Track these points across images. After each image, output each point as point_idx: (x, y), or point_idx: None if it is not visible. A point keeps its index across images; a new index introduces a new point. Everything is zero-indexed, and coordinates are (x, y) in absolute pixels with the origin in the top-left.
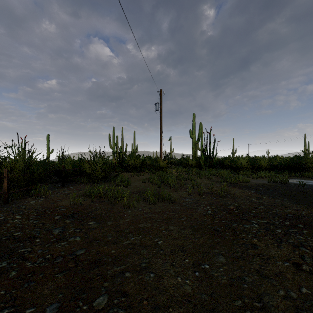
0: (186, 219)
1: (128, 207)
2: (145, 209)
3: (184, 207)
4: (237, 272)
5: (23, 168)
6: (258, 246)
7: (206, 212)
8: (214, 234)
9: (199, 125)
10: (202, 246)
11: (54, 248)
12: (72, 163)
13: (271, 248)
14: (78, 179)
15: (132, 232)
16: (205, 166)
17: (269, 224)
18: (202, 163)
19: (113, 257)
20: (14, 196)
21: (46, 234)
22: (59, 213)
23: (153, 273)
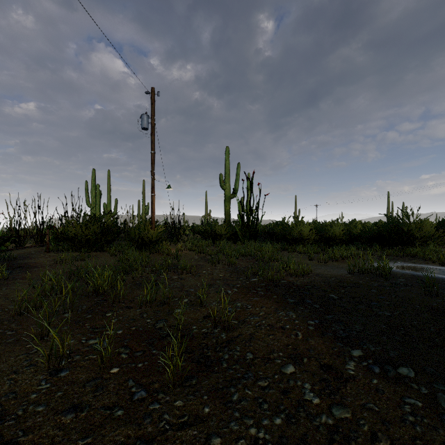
0: None
1: None
2: None
3: None
4: None
5: None
6: None
7: None
8: None
9: (237, 167)
10: None
11: None
12: None
13: None
14: None
15: None
16: (244, 237)
17: None
18: (238, 231)
19: None
20: None
21: None
22: None
23: None
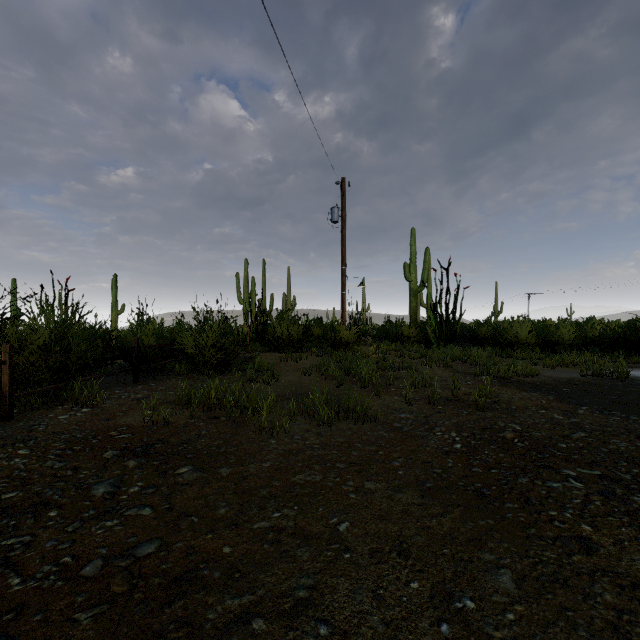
0: (403, 464)
1: (271, 430)
2: (309, 437)
3: (397, 433)
4: (557, 630)
5: (47, 344)
6: (597, 544)
7: (449, 446)
8: (476, 507)
9: (425, 253)
10: (449, 539)
11: (87, 535)
12: (157, 333)
13: (632, 551)
14: (171, 367)
15: (276, 495)
16: (438, 340)
17: (609, 481)
18: (430, 333)
19: (226, 566)
20: (27, 404)
21: (75, 498)
22: (115, 445)
23: (327, 624)
